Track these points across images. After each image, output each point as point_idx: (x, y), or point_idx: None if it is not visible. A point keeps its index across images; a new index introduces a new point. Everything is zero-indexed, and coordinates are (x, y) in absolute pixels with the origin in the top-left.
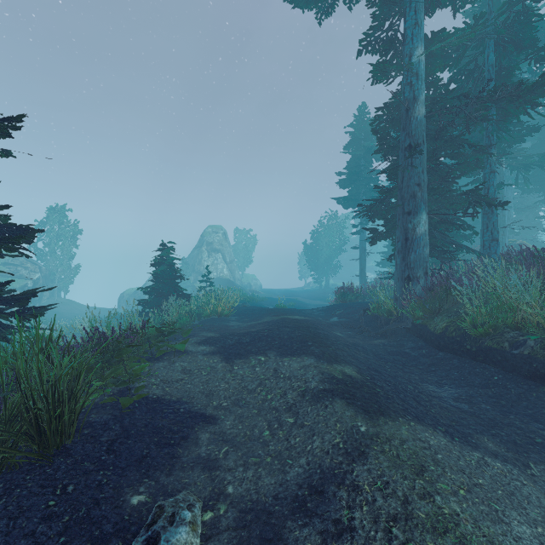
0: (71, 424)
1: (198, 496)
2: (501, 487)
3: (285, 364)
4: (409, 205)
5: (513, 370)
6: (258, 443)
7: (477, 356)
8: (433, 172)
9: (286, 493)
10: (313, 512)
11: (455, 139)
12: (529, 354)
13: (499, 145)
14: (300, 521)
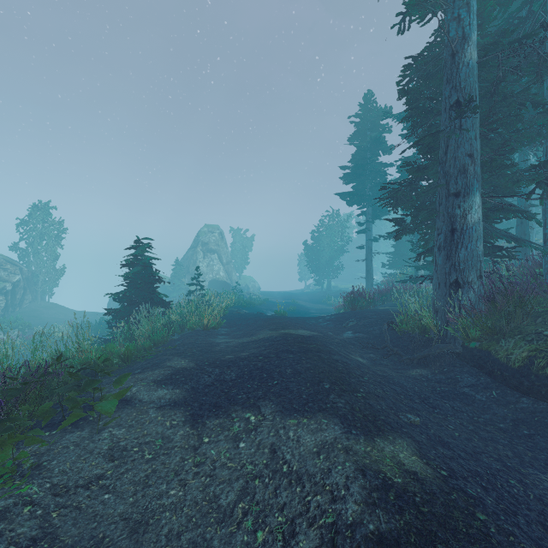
0: None
1: None
2: None
3: (290, 434)
4: (456, 184)
5: None
6: None
7: None
8: (481, 143)
9: None
10: None
11: (516, 95)
12: None
13: None
14: None
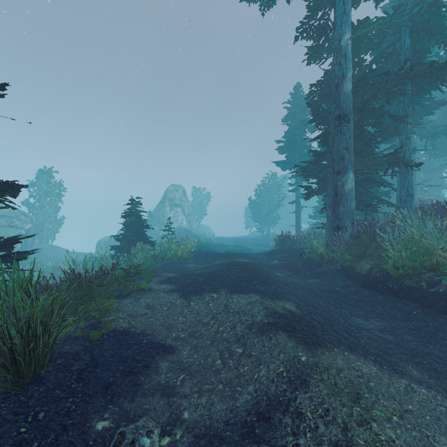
0: (45, 355)
1: (157, 422)
2: (428, 412)
3: (234, 300)
4: (338, 166)
5: (430, 305)
6: (211, 371)
7: (398, 293)
8: (358, 138)
9: (236, 419)
10: (261, 438)
11: (377, 110)
12: (444, 292)
13: (412, 117)
14: (249, 446)
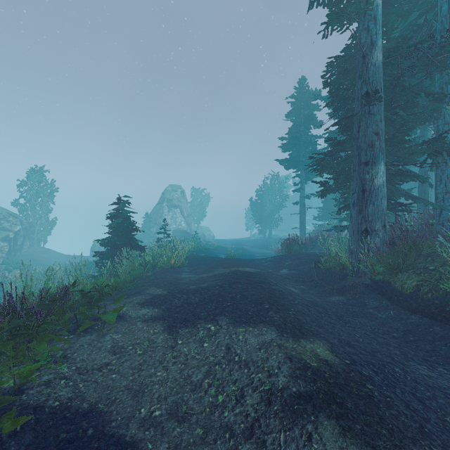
0: None
1: None
2: None
3: (240, 337)
4: (366, 155)
5: None
6: None
7: None
8: (386, 123)
9: None
10: None
11: (412, 87)
12: None
13: None
14: None
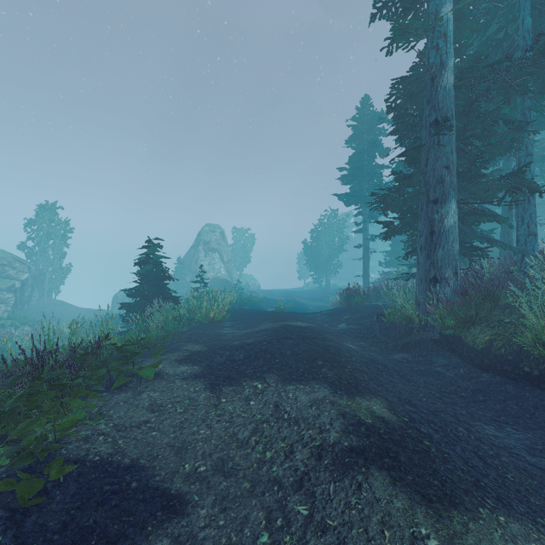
0: None
1: None
2: None
3: (290, 395)
4: (435, 192)
5: None
6: None
7: (541, 382)
8: (459, 155)
9: None
10: None
11: (488, 114)
12: None
13: None
14: None
